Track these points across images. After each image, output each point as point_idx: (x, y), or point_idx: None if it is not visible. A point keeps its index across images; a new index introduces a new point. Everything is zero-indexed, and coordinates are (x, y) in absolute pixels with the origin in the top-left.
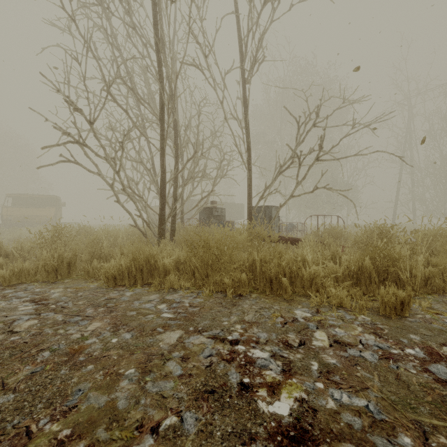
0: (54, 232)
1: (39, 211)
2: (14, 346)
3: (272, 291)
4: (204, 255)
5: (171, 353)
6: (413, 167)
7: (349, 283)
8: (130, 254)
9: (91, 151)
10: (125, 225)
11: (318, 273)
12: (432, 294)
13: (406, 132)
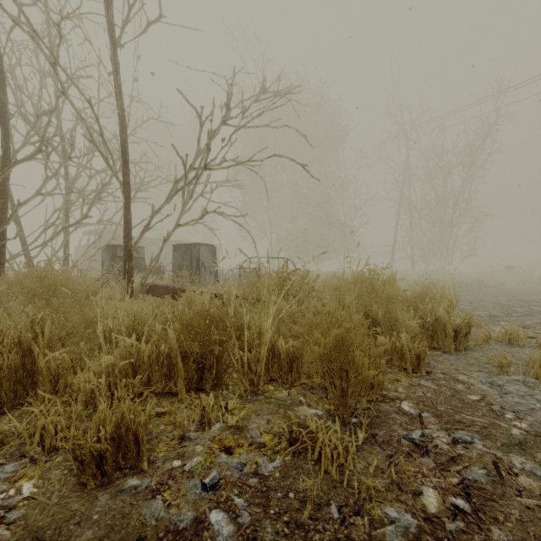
0: None
1: None
2: None
3: None
4: None
5: None
6: (319, 181)
7: (138, 380)
8: None
9: None
10: None
11: (65, 364)
12: (296, 386)
13: (405, 168)
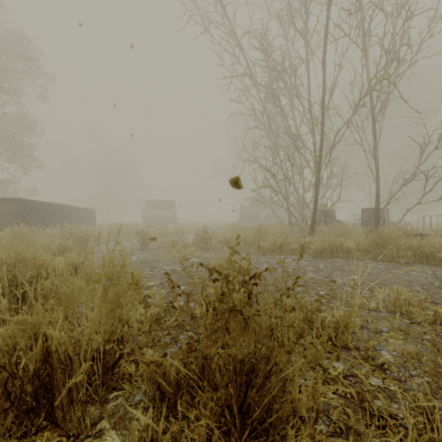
0: (257, 227)
1: (165, 212)
2: (336, 269)
3: (428, 262)
4: (379, 241)
5: (408, 274)
6: None
7: None
8: (331, 240)
9: (289, 181)
10: (228, 223)
11: None
12: None
13: None
